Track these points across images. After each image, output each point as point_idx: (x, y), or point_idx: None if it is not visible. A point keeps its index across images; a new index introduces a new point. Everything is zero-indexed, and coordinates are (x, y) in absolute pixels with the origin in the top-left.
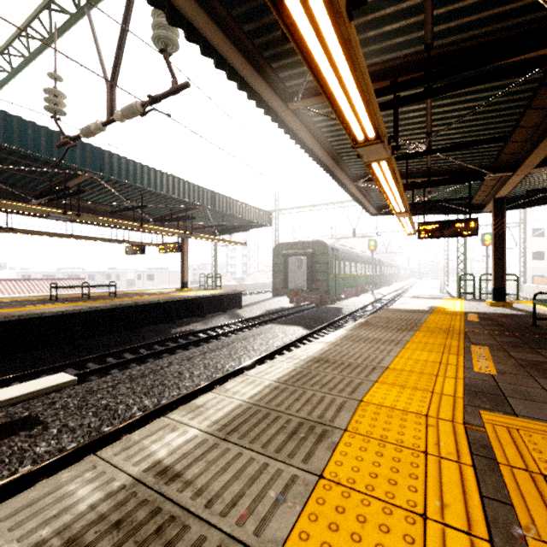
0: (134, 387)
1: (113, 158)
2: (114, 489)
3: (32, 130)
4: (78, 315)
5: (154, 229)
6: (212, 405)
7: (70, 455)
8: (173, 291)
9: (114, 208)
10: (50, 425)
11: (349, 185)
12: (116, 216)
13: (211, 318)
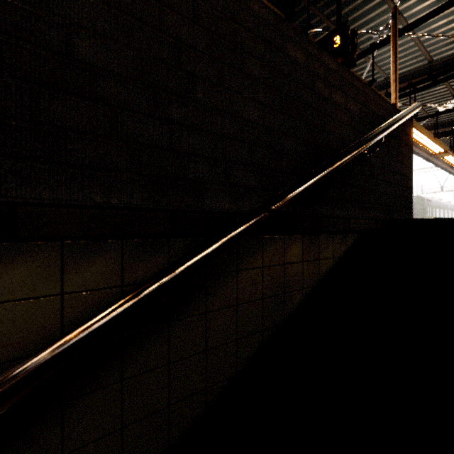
0: None
1: None
2: None
3: None
4: None
5: None
6: None
7: None
8: None
9: None
10: None
11: (449, 169)
12: None
13: None
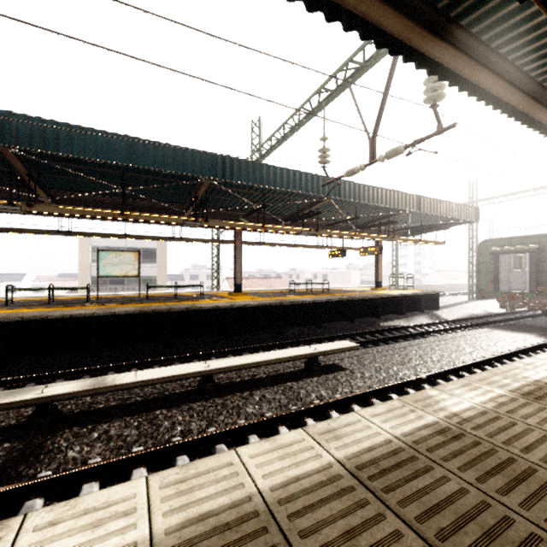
0: (389, 360)
1: (345, 185)
2: (524, 384)
3: (304, 177)
4: (319, 304)
5: (363, 236)
6: (540, 364)
7: (380, 390)
8: (368, 290)
9: (328, 221)
10: (353, 371)
11: None
12: (328, 227)
13: (411, 316)
